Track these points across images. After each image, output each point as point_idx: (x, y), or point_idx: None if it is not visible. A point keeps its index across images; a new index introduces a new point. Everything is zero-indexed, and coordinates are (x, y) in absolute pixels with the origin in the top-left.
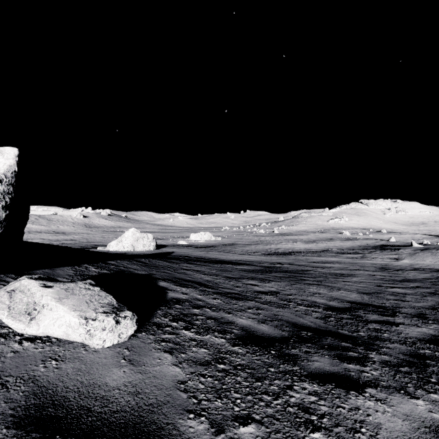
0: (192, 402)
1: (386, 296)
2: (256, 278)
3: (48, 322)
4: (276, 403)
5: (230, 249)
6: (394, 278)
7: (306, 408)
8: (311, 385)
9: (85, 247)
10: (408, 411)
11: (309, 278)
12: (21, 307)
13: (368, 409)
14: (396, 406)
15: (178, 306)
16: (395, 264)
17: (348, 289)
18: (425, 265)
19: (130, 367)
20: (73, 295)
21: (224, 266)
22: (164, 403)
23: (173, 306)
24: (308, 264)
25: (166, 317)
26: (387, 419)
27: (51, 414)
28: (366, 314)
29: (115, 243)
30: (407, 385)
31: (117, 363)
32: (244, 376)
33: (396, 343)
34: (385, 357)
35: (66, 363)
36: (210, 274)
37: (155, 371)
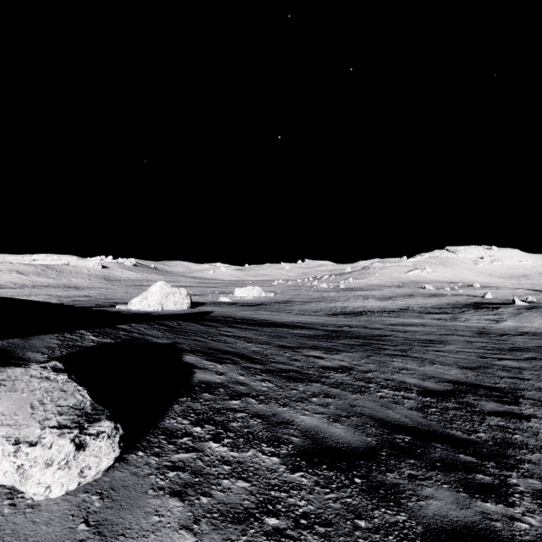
0: None
1: (497, 372)
2: (321, 348)
3: None
4: None
5: (285, 308)
6: (500, 346)
7: None
8: None
9: (101, 305)
10: None
11: (390, 347)
12: None
13: None
14: None
15: (207, 396)
16: (495, 327)
17: (443, 361)
18: (534, 328)
19: None
20: (9, 393)
21: (277, 330)
22: None
23: (200, 395)
24: (385, 327)
25: (186, 416)
26: None
27: None
28: (479, 401)
29: (138, 300)
30: None
31: (68, 536)
32: None
33: (537, 452)
34: (533, 481)
35: None
36: (258, 342)
37: None
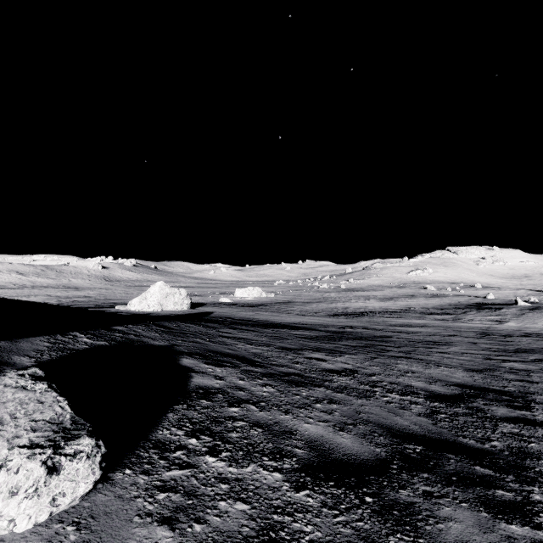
0: None
1: (504, 375)
2: (323, 349)
3: None
4: None
5: (286, 308)
6: (505, 348)
7: None
8: None
9: (101, 305)
10: None
11: (393, 348)
12: None
13: None
14: None
15: (204, 403)
16: (499, 328)
17: (448, 363)
18: (538, 329)
19: None
20: None
21: (278, 331)
22: None
23: (197, 402)
24: (387, 328)
25: (180, 426)
26: None
27: None
28: (489, 406)
29: (138, 300)
30: None
31: None
32: None
33: None
34: None
35: None
36: (258, 344)
37: None
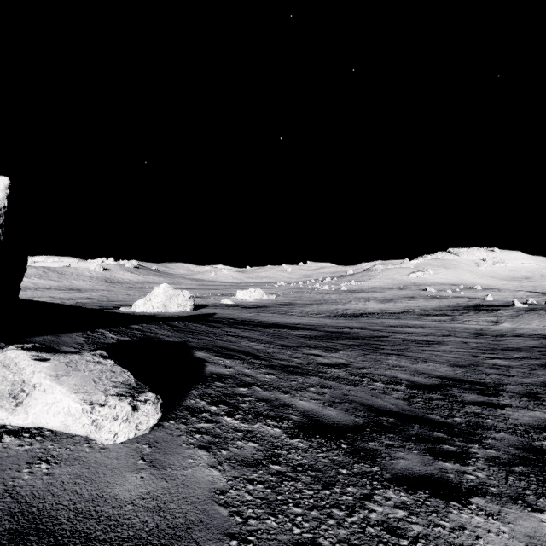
0: (235, 522)
1: (485, 370)
2: (320, 347)
3: (40, 409)
4: (350, 521)
5: (287, 310)
6: (494, 347)
7: (392, 528)
8: (398, 494)
9: (105, 307)
10: (531, 531)
11: (387, 347)
12: (4, 388)
13: (476, 529)
14: (513, 523)
15: (218, 384)
16: (493, 328)
17: (436, 360)
18: (531, 329)
19: (151, 470)
20: (75, 372)
21: (279, 331)
22: (196, 524)
23: (213, 383)
24: (384, 328)
25: (203, 398)
26: (503, 543)
27: (32, 545)
28: (462, 393)
29: (142, 302)
30: (524, 491)
31: (133, 466)
32: (306, 482)
33: (503, 432)
34: (491, 451)
35: (62, 467)
36: (261, 342)
37: (185, 476)
